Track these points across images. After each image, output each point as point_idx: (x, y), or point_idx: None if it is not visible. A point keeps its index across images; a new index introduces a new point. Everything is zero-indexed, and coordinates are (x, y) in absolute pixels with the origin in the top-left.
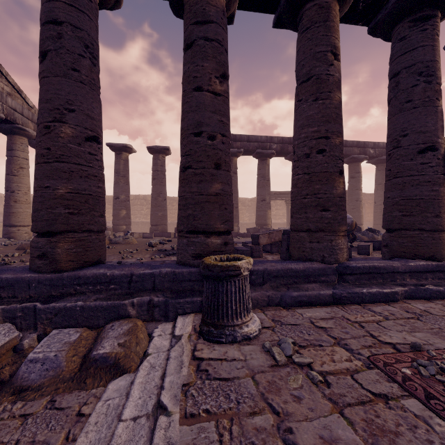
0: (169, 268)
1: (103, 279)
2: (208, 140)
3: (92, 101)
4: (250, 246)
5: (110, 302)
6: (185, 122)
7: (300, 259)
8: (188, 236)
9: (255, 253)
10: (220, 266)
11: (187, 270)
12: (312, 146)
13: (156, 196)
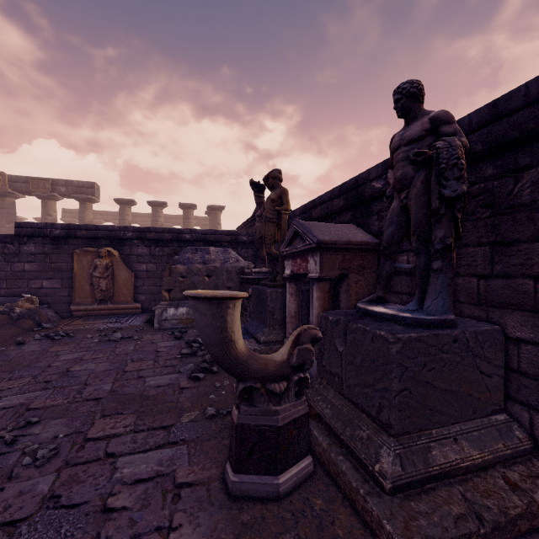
0: None
1: None
2: None
3: None
4: None
5: None
6: None
7: None
8: None
9: None
10: None
11: None
12: None
13: None
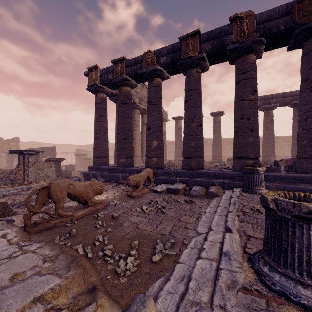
0: (229, 171)
1: (206, 173)
2: (246, 121)
3: (200, 112)
4: (272, 166)
5: (209, 180)
6: (236, 114)
7: (301, 172)
8: (237, 159)
9: (276, 170)
10: (250, 168)
11: (237, 172)
12: (308, 115)
13: (215, 140)
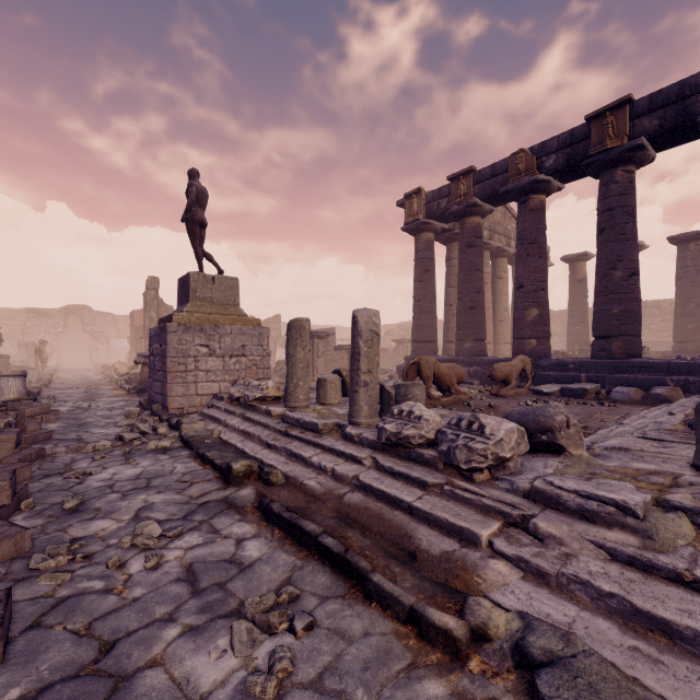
0: None
1: (646, 365)
2: None
3: (633, 249)
4: None
5: (653, 377)
6: None
7: None
8: None
9: None
10: None
11: None
12: None
13: (683, 302)
